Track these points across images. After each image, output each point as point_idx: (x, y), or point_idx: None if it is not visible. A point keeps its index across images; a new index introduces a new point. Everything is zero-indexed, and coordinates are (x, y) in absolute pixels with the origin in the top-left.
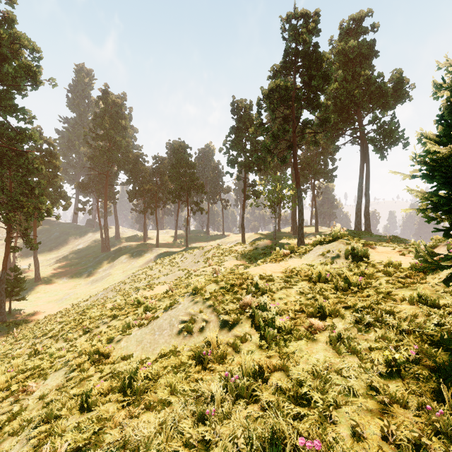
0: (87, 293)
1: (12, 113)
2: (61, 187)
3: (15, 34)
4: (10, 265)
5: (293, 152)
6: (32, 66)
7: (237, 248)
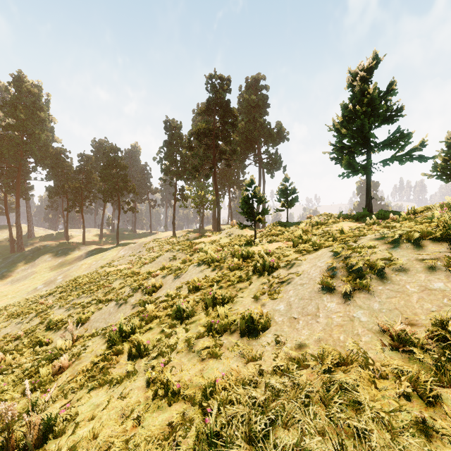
0: (16, 290)
1: None
2: None
3: None
4: None
5: (214, 171)
6: None
7: (172, 240)
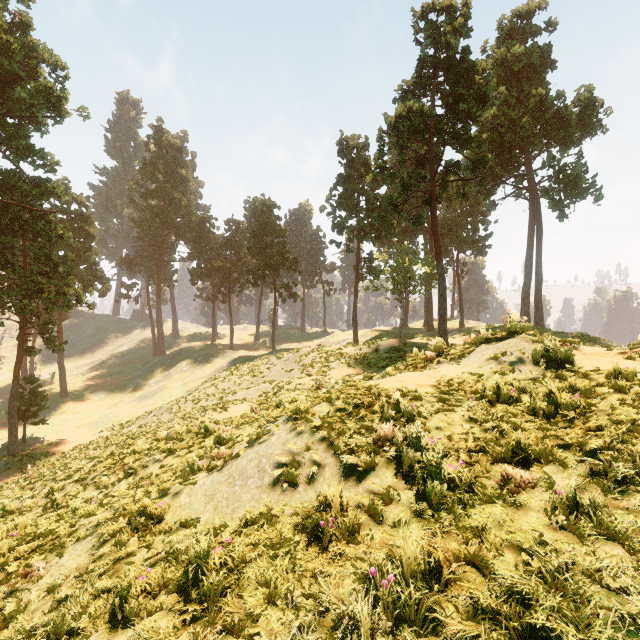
0: (133, 414)
1: (26, 157)
2: (97, 264)
3: (31, 44)
4: (25, 374)
5: (431, 208)
6: (54, 88)
7: (348, 350)
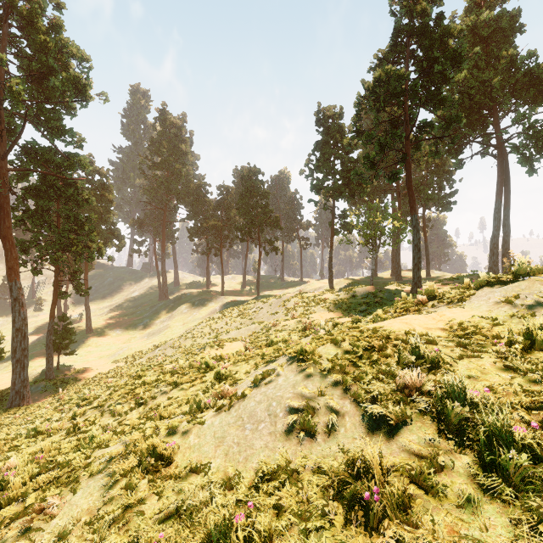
0: (143, 348)
1: (59, 135)
2: (115, 224)
3: (63, 42)
4: (60, 313)
5: (406, 166)
6: (80, 77)
7: (327, 296)
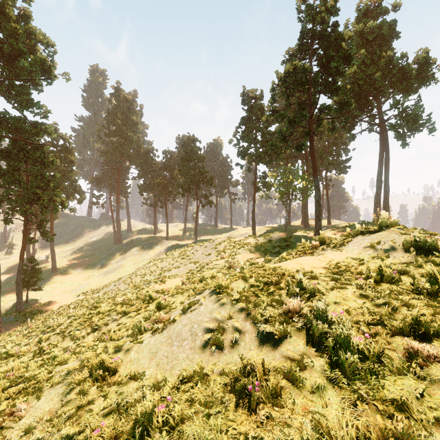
0: (100, 284)
1: (28, 107)
2: (76, 181)
3: (31, 30)
4: (29, 256)
5: (310, 139)
6: (46, 60)
7: (249, 240)
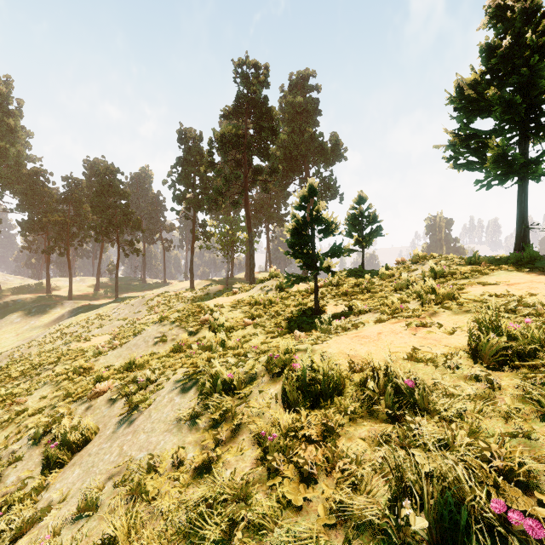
0: None
1: None
2: None
3: None
4: None
5: (245, 197)
6: None
7: (187, 294)
